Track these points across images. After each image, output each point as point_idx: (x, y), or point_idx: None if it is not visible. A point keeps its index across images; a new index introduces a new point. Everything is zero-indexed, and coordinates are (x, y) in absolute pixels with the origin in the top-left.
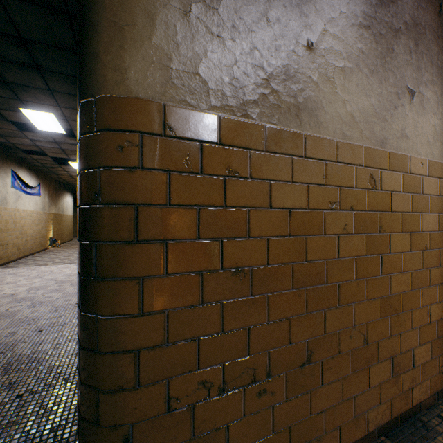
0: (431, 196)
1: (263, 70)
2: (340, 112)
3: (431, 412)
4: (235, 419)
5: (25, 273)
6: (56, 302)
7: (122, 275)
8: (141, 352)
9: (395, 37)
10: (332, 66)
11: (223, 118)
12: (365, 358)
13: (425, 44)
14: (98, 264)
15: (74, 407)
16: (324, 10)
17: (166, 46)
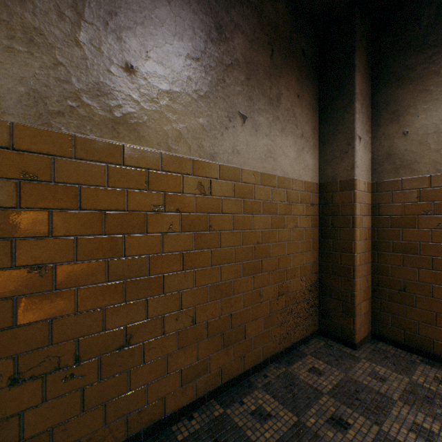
0: (264, 201)
1: (71, 84)
2: (166, 128)
3: (261, 373)
4: (34, 405)
5: None
6: None
7: None
8: None
9: (226, 71)
10: (156, 88)
11: (17, 125)
12: (193, 336)
13: (257, 79)
14: None
15: None
16: (146, 39)
17: None
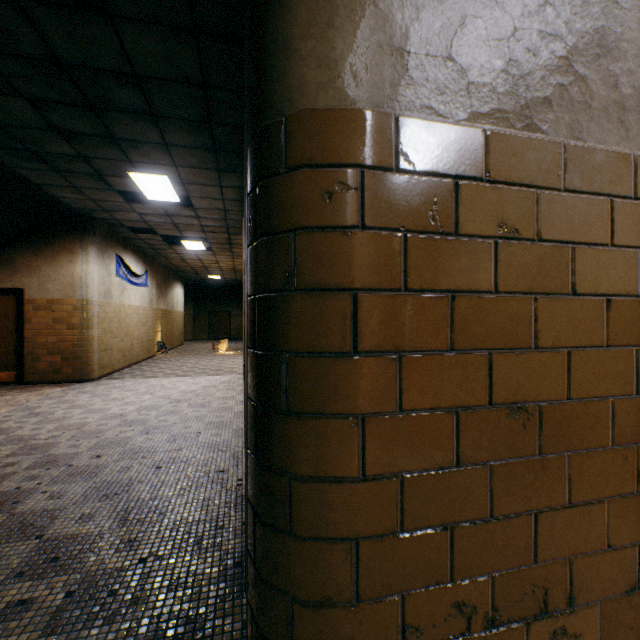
0: None
1: (560, 41)
2: None
3: None
4: None
5: (133, 387)
6: (173, 429)
7: (330, 410)
8: (361, 543)
9: None
10: None
11: (492, 134)
12: None
13: None
14: (291, 389)
15: (214, 588)
16: None
17: (399, 15)
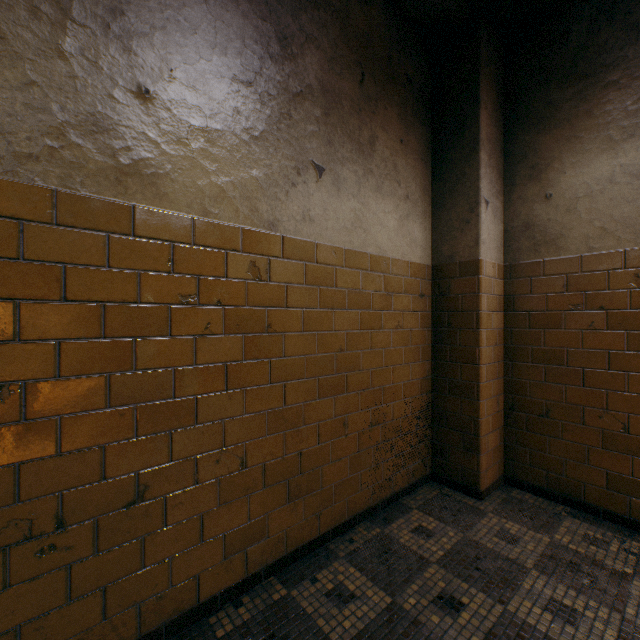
0: (350, 290)
1: (50, 114)
2: (201, 183)
3: (345, 537)
4: None
5: None
6: None
7: None
8: None
9: (294, 102)
10: (186, 124)
11: None
12: (243, 485)
13: (340, 116)
14: None
15: None
16: (170, 51)
17: None
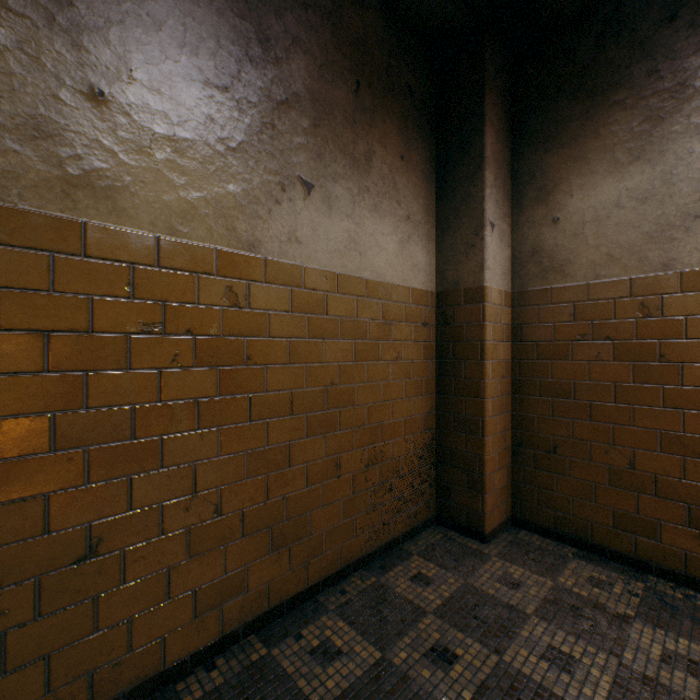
0: (343, 318)
1: None
2: (167, 198)
3: (337, 588)
4: None
5: None
6: None
7: None
8: None
9: (278, 110)
10: (149, 132)
11: None
12: (218, 535)
13: (332, 127)
14: None
15: None
16: (130, 49)
17: None
